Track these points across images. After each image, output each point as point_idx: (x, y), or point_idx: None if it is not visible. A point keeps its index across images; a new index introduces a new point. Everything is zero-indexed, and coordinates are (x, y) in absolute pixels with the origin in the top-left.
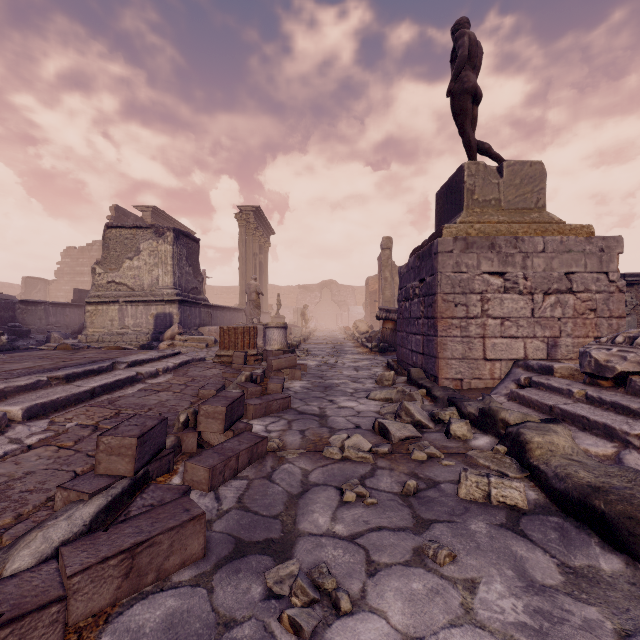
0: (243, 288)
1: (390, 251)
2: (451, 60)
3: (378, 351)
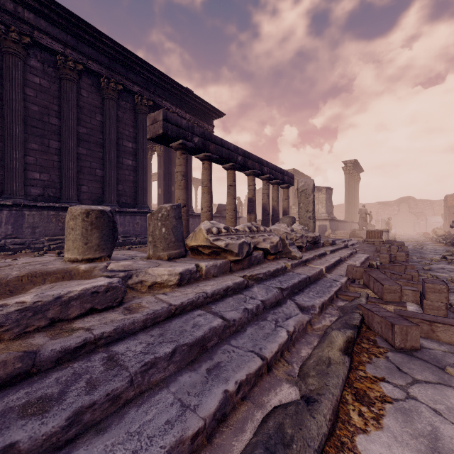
0: (347, 209)
1: None
2: None
3: (450, 245)
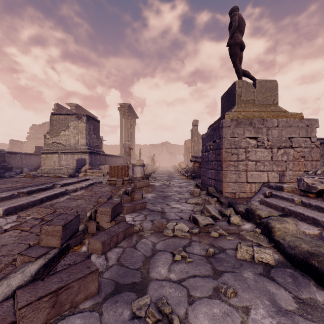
0: (122, 145)
1: (197, 127)
2: (229, 28)
3: (191, 178)
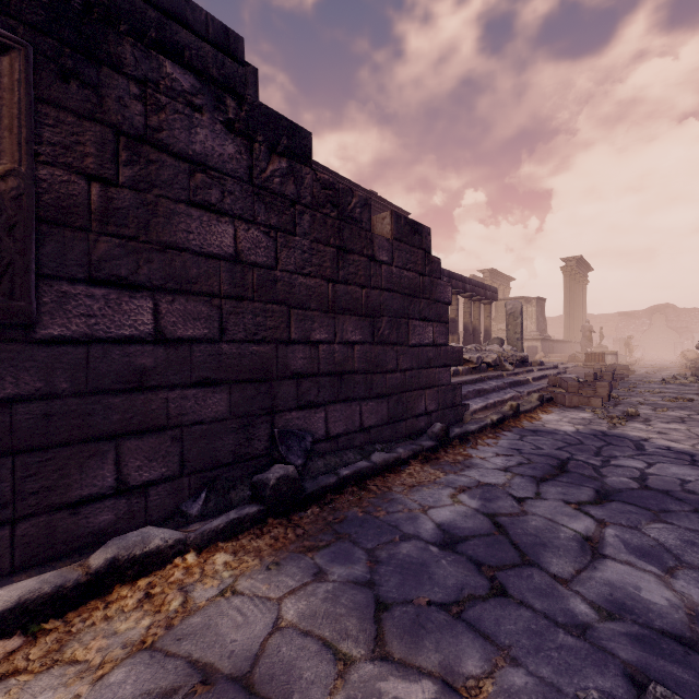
0: (567, 325)
1: None
2: None
3: (694, 370)
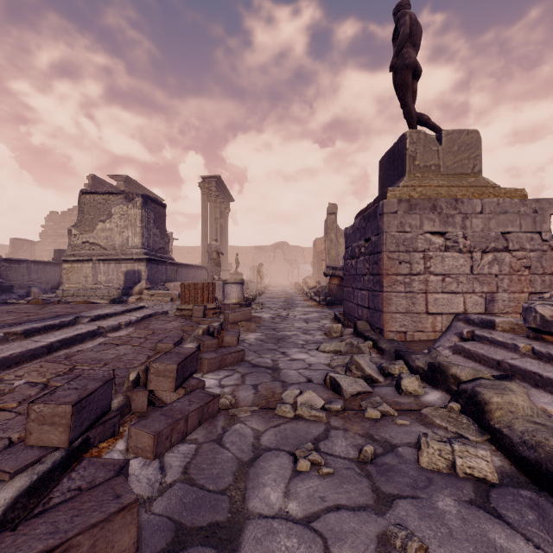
0: (206, 248)
1: (335, 216)
2: (393, 38)
3: (325, 304)
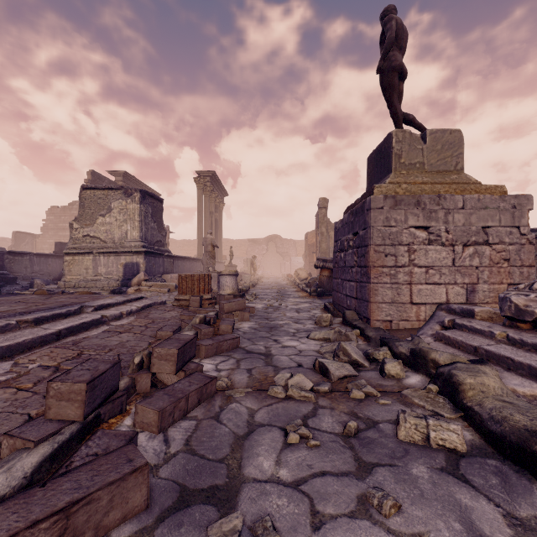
0: (201, 241)
1: (326, 210)
2: (380, 42)
3: (316, 295)
